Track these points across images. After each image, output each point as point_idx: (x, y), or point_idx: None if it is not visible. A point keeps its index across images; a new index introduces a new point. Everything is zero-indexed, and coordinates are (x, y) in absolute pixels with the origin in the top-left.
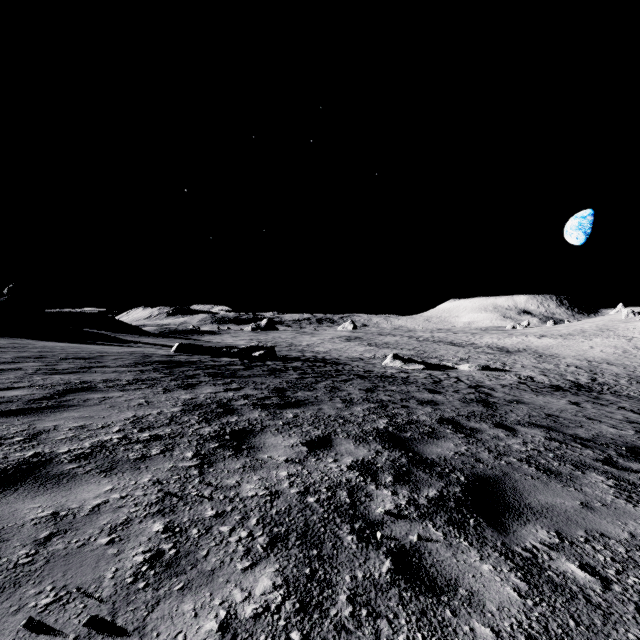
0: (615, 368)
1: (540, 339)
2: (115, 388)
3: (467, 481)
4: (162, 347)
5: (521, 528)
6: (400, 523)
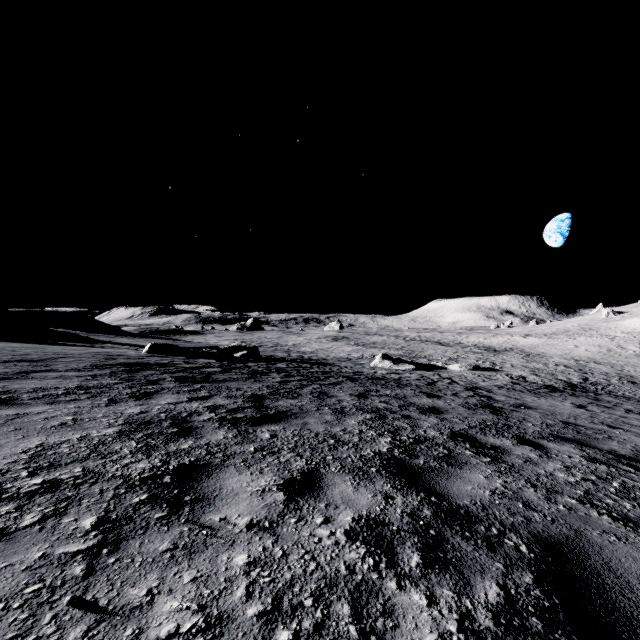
0: (603, 367)
1: (525, 338)
2: (43, 400)
3: (533, 555)
4: (135, 347)
5: None
6: None
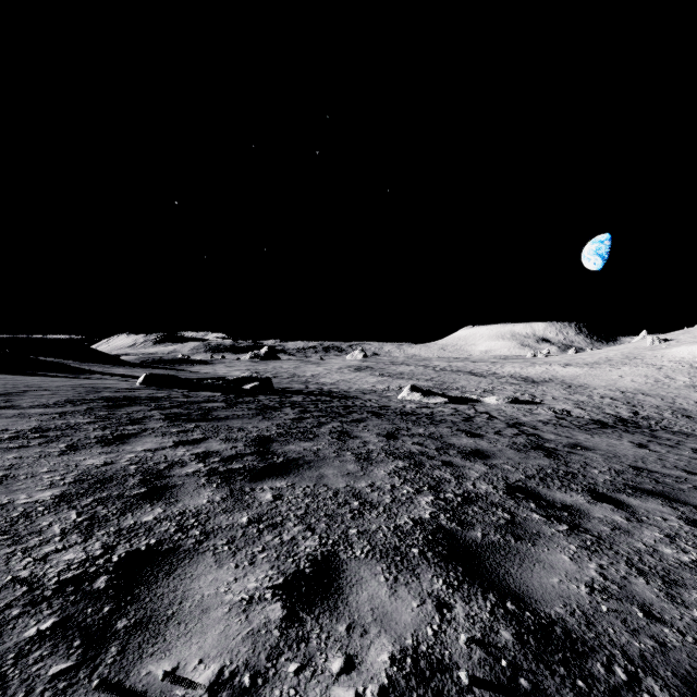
0: (653, 399)
1: (565, 368)
2: None
3: None
4: (129, 379)
5: None
6: None
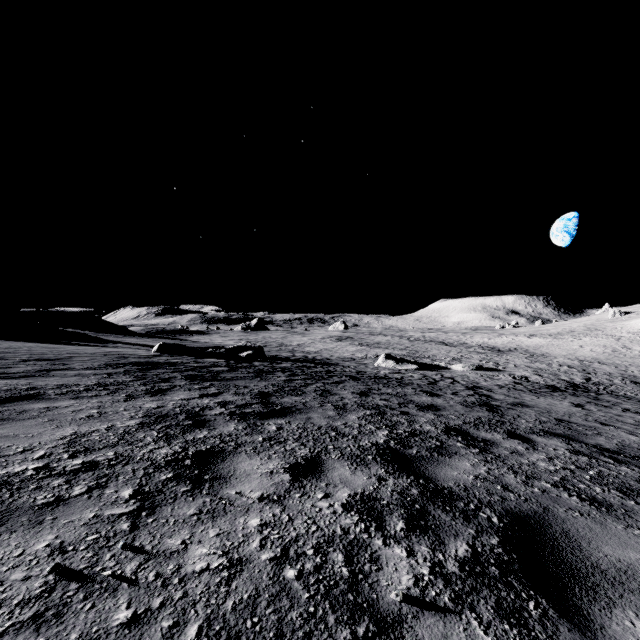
0: (607, 367)
1: (530, 338)
2: (67, 395)
3: (502, 524)
4: (144, 347)
5: (608, 618)
6: (428, 619)
